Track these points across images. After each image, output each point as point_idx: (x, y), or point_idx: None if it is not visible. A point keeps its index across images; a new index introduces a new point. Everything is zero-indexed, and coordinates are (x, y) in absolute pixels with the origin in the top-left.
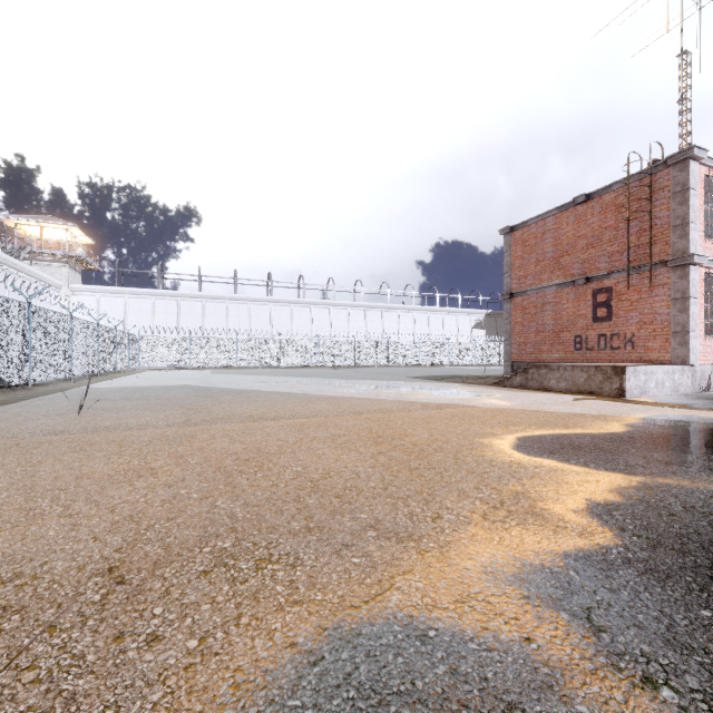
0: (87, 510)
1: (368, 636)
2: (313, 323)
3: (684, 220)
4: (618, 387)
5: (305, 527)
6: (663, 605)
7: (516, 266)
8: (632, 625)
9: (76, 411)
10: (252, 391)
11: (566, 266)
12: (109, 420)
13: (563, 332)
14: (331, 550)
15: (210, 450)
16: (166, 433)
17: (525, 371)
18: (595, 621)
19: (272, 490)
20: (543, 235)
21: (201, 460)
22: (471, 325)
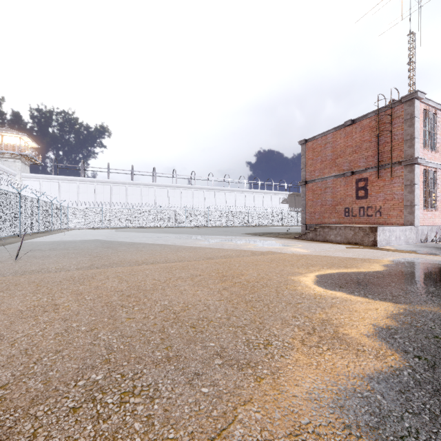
0: None
1: None
2: (182, 199)
3: (412, 136)
4: (373, 240)
5: (166, 356)
6: None
7: (308, 164)
8: None
9: (14, 259)
10: (140, 243)
11: (339, 164)
12: (36, 265)
13: (337, 205)
14: (185, 380)
15: (103, 288)
16: (74, 275)
17: (315, 230)
18: None
19: (143, 322)
20: (325, 145)
21: (94, 297)
22: (280, 201)
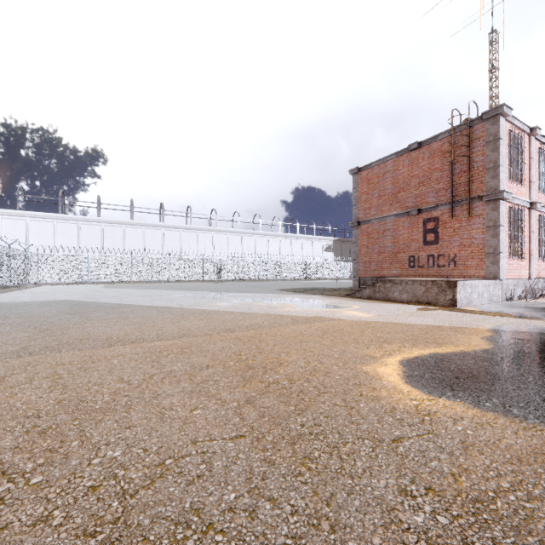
0: None
1: None
2: (199, 245)
3: (495, 163)
4: (451, 298)
5: None
6: None
7: (362, 200)
8: None
9: None
10: (130, 306)
11: (402, 200)
12: None
13: (400, 253)
14: None
15: (1, 409)
16: None
17: (373, 285)
18: None
19: None
20: (384, 175)
21: None
22: (323, 249)
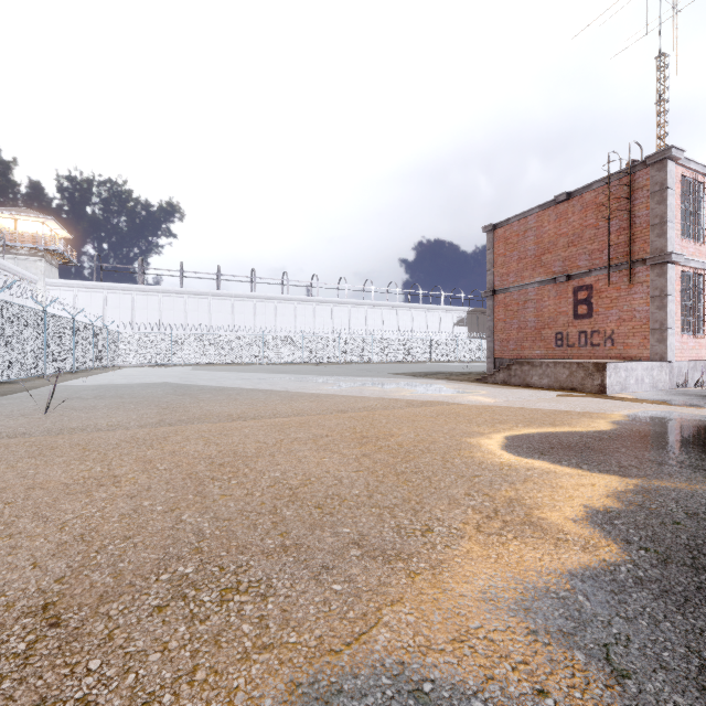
0: (32, 528)
1: (350, 694)
2: (297, 320)
3: (662, 219)
4: (600, 383)
5: (281, 545)
6: (688, 638)
7: (498, 264)
8: (658, 667)
9: (43, 411)
10: (233, 389)
11: (547, 264)
12: (77, 421)
13: (544, 329)
14: (309, 575)
15: (182, 454)
16: (137, 435)
17: (508, 368)
18: (616, 662)
19: (246, 500)
20: (525, 233)
21: (170, 466)
22: (454, 322)
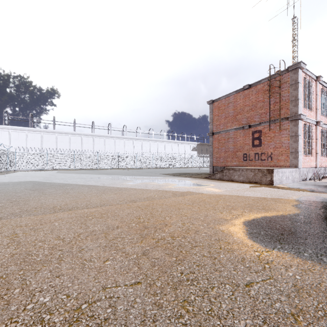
0: None
1: None
2: (116, 147)
3: (296, 97)
4: (270, 179)
5: None
6: None
7: (215, 119)
8: None
9: None
10: (71, 185)
11: (239, 120)
12: None
13: (237, 152)
14: None
15: None
16: None
17: (222, 171)
18: None
19: None
20: (228, 104)
21: None
22: (191, 149)
